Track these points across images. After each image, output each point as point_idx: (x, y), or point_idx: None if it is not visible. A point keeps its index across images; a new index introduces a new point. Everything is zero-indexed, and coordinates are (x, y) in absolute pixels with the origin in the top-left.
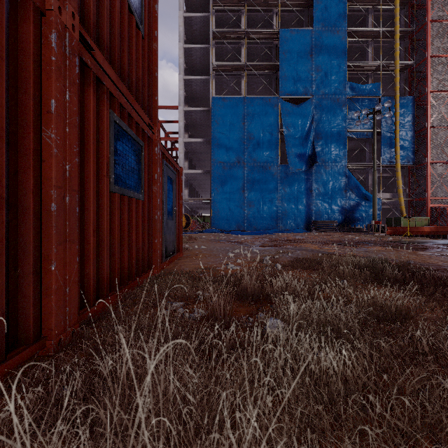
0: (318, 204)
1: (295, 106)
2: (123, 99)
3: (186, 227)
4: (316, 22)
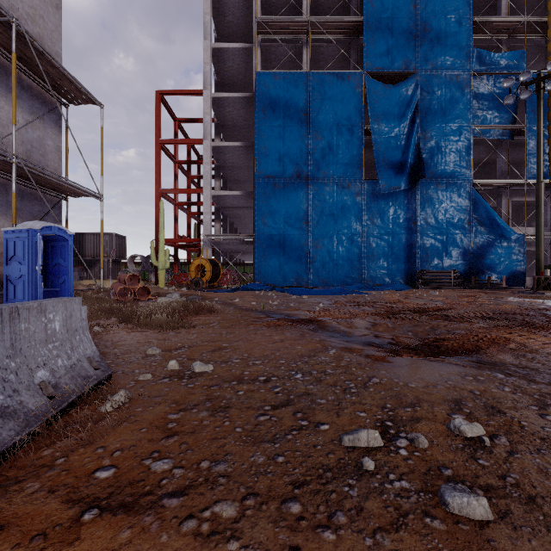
0: (425, 243)
1: (388, 86)
2: None
3: (213, 280)
4: None
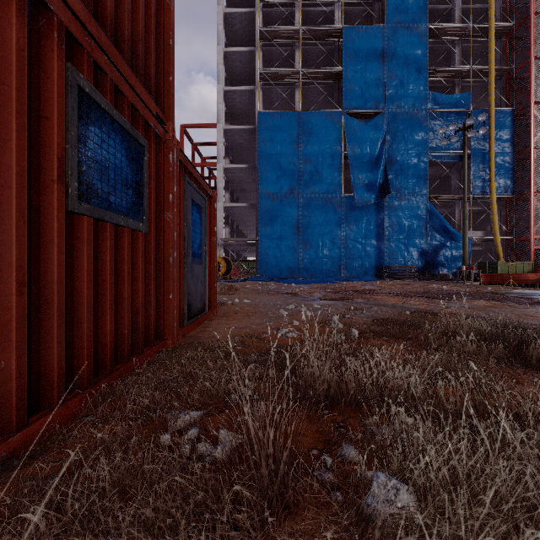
0: (391, 244)
1: (362, 122)
2: (101, 55)
3: (226, 273)
4: (389, 17)
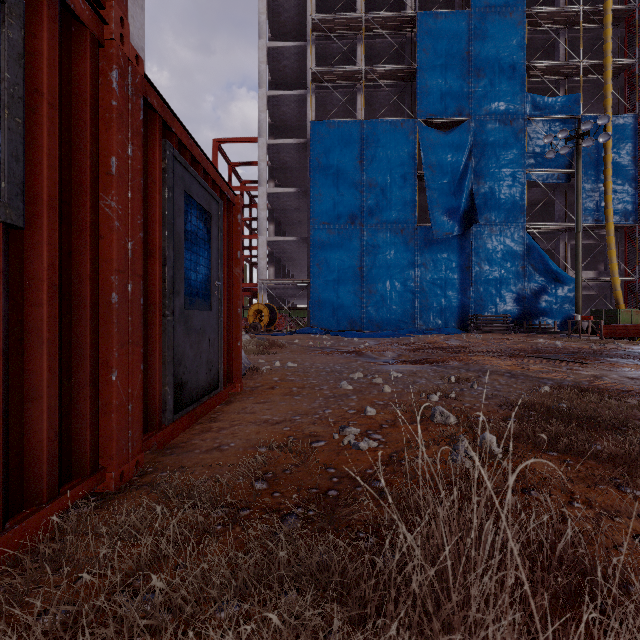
0: (479, 288)
1: (441, 133)
2: None
3: (270, 324)
4: None
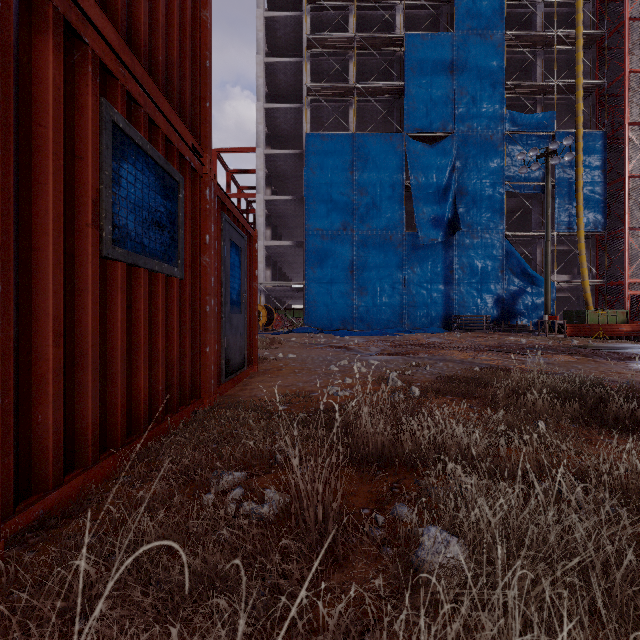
0: (461, 290)
1: (427, 146)
2: (135, 86)
3: (268, 324)
4: (459, 23)
